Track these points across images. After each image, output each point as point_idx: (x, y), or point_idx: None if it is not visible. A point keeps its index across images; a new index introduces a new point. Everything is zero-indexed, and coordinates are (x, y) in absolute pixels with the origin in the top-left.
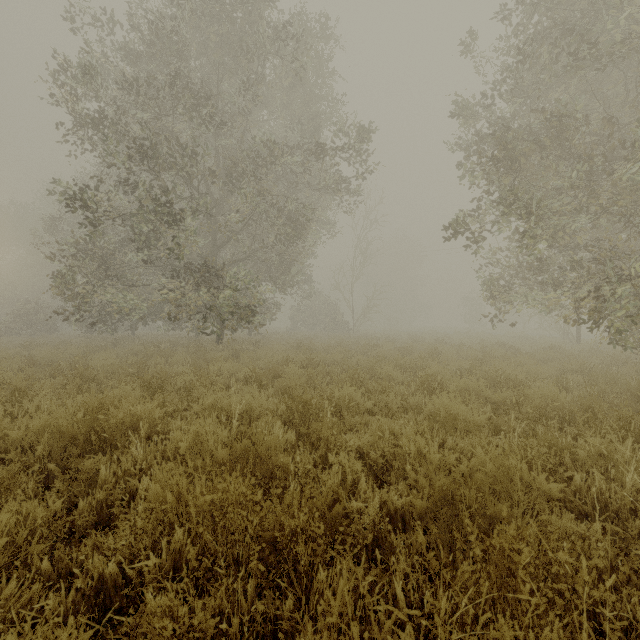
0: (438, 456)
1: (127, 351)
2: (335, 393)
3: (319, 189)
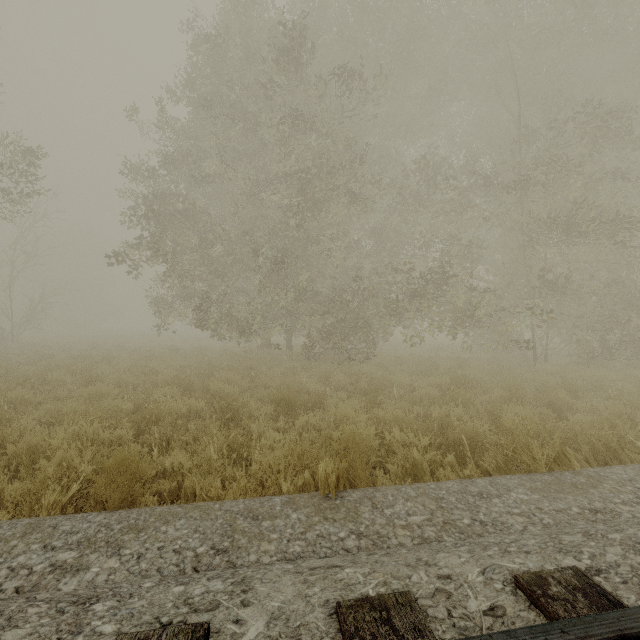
0: (83, 407)
1: None
2: (9, 395)
3: None
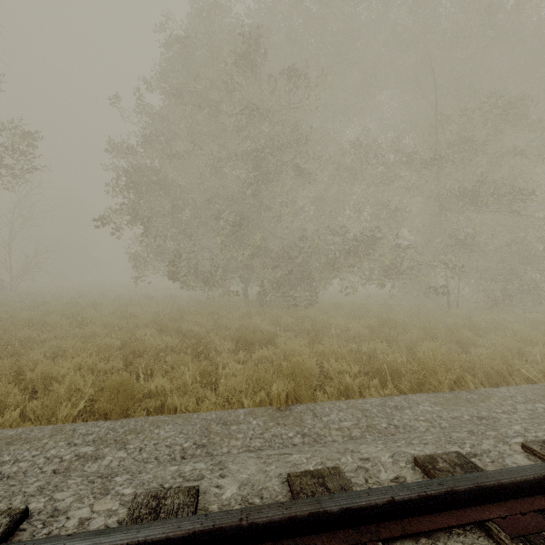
0: (80, 344)
1: None
2: (18, 334)
3: None
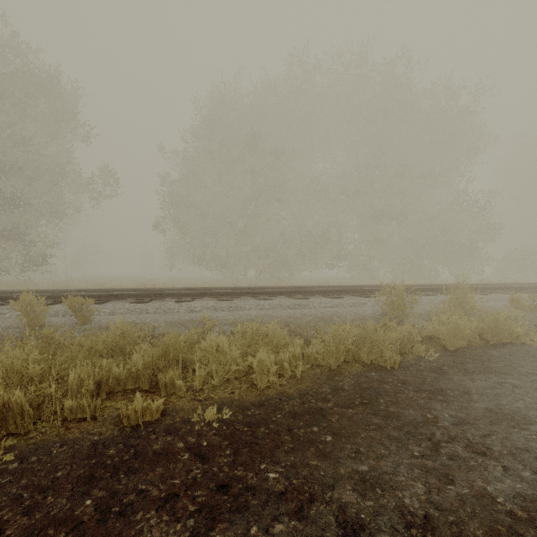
0: None
1: None
2: None
3: (81, 190)
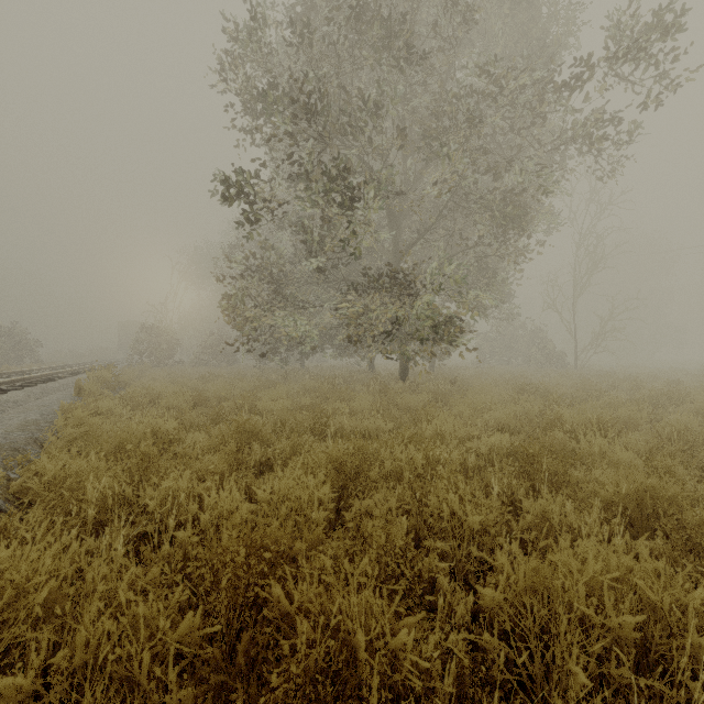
0: None
1: (298, 388)
2: None
3: (560, 144)
